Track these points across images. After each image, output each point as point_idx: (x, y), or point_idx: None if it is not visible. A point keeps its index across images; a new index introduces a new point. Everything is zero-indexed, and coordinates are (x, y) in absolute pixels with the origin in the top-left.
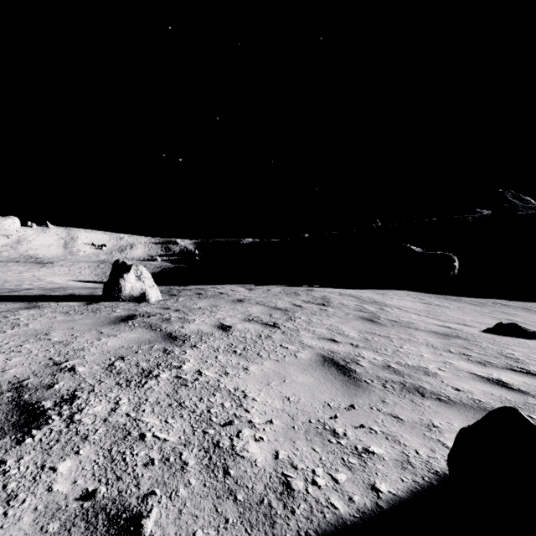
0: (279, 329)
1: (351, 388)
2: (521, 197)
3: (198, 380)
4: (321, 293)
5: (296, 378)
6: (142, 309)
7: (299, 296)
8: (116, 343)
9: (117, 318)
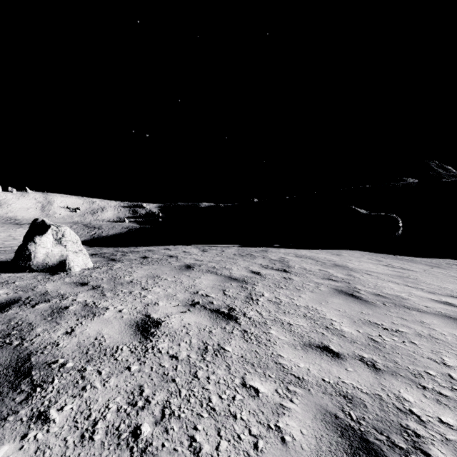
0: (236, 324)
1: None
2: (444, 166)
3: None
4: (276, 255)
5: None
6: (44, 286)
7: (255, 258)
8: None
9: None
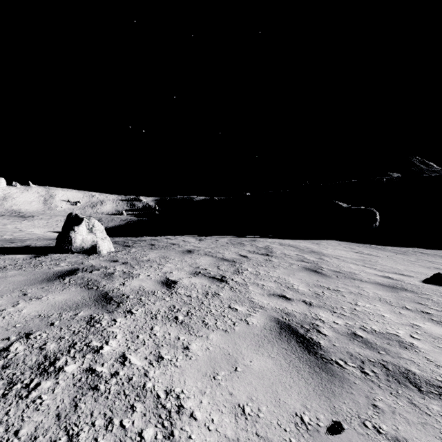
0: (227, 284)
1: (323, 377)
2: (425, 162)
3: (117, 375)
4: (263, 243)
5: (250, 363)
6: (89, 262)
7: (244, 246)
8: (34, 310)
9: (55, 274)
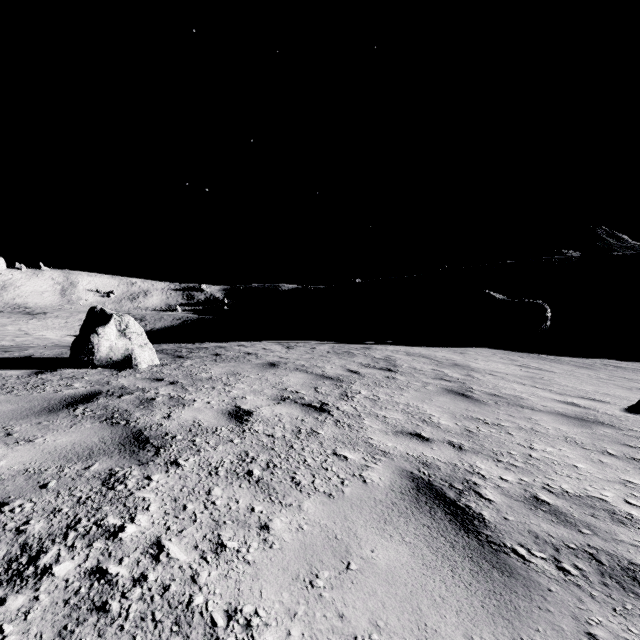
0: (329, 415)
1: (496, 580)
2: (616, 234)
3: (144, 582)
4: (382, 352)
5: (371, 554)
6: (118, 381)
7: (354, 356)
8: (18, 462)
9: (63, 400)
